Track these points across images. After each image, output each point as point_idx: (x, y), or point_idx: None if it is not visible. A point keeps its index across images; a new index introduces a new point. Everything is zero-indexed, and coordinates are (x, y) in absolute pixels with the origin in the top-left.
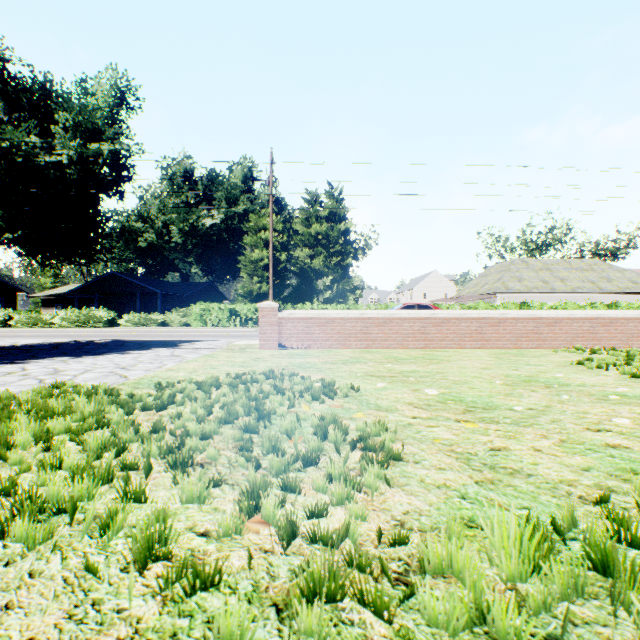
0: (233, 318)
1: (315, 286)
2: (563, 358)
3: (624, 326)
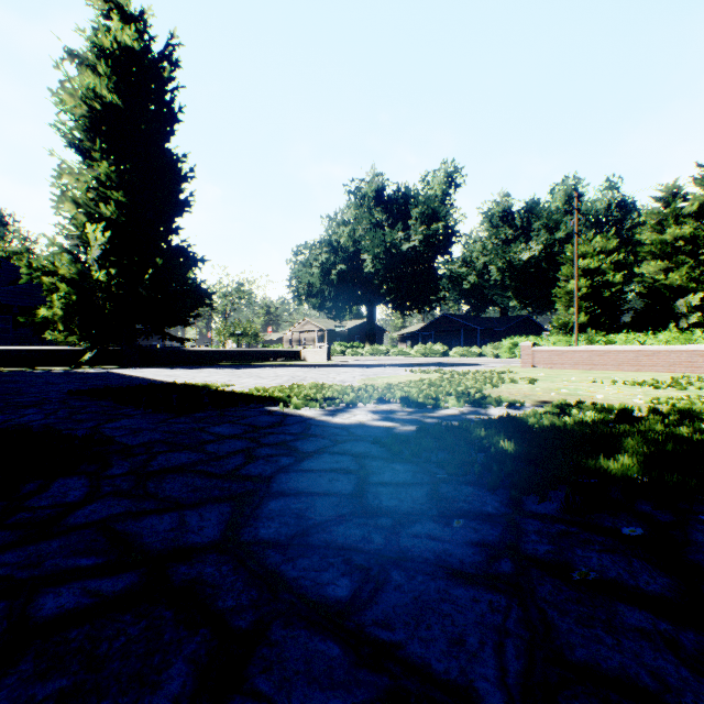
0: None
1: (671, 308)
2: None
3: None
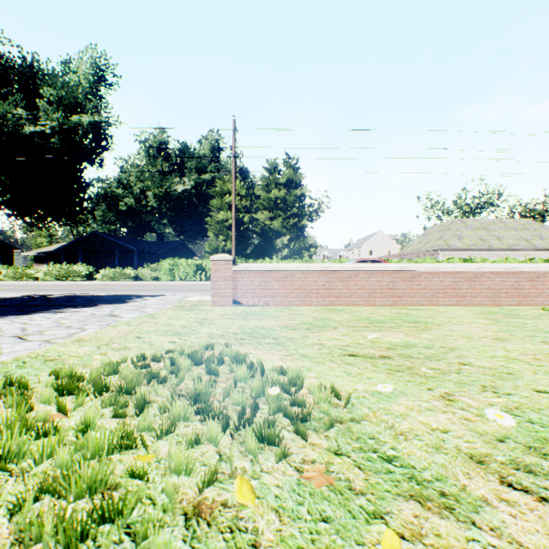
0: (199, 273)
1: (274, 244)
2: None
3: None
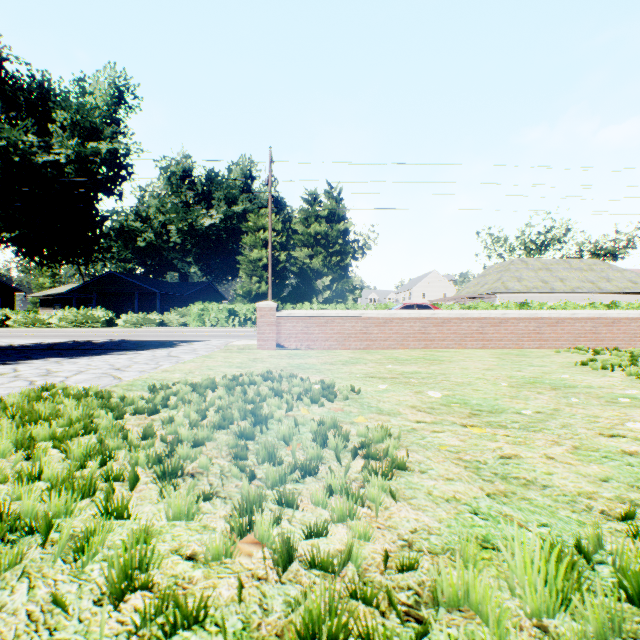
0: (232, 318)
1: (314, 286)
2: (566, 359)
3: (627, 326)
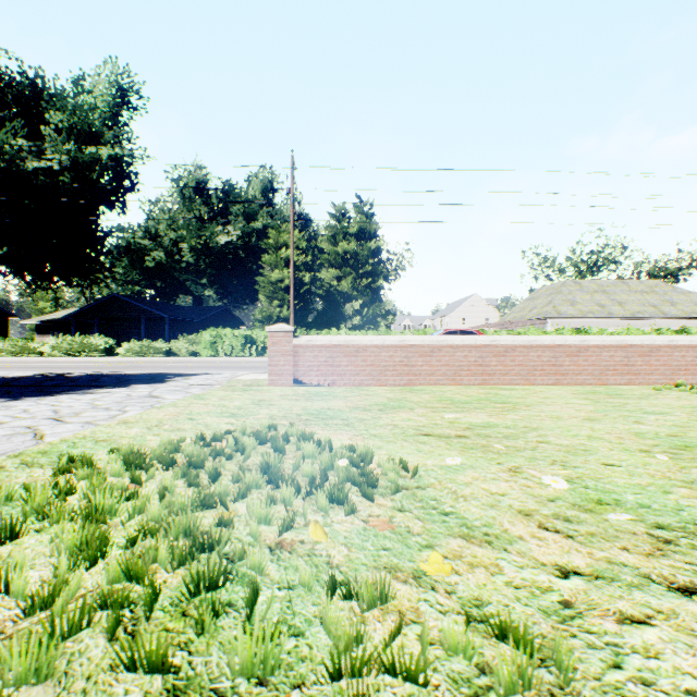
0: (249, 346)
1: (343, 311)
2: (681, 400)
3: None
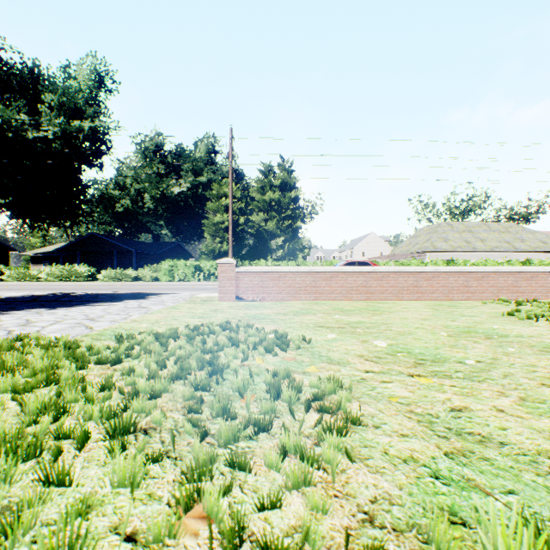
0: (197, 273)
1: (269, 246)
2: (493, 309)
3: (544, 280)
